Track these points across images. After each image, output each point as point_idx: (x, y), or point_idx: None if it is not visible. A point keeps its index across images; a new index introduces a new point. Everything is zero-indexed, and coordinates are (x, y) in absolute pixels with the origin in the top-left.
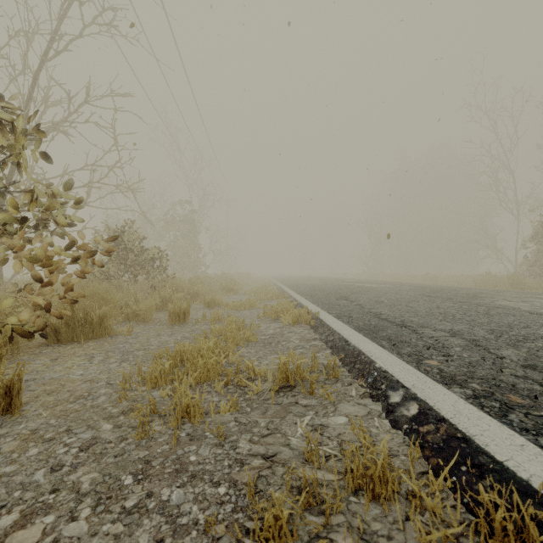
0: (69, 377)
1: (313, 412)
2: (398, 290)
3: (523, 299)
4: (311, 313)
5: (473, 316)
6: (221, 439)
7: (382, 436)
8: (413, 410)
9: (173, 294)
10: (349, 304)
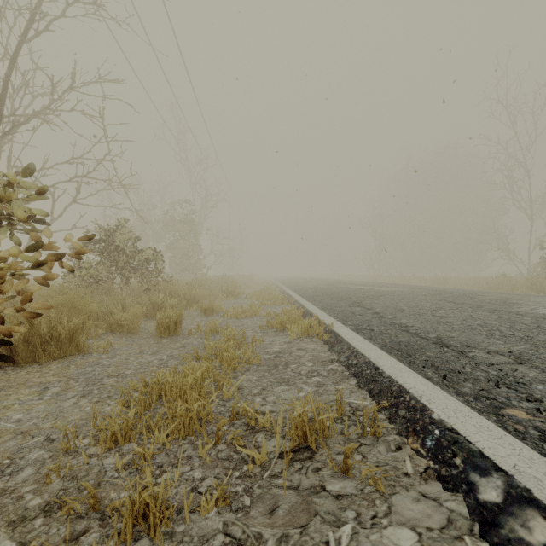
0: None
1: (353, 514)
2: (414, 295)
3: None
4: (323, 324)
5: (524, 331)
6: None
7: None
8: (540, 531)
9: (168, 299)
10: (365, 312)
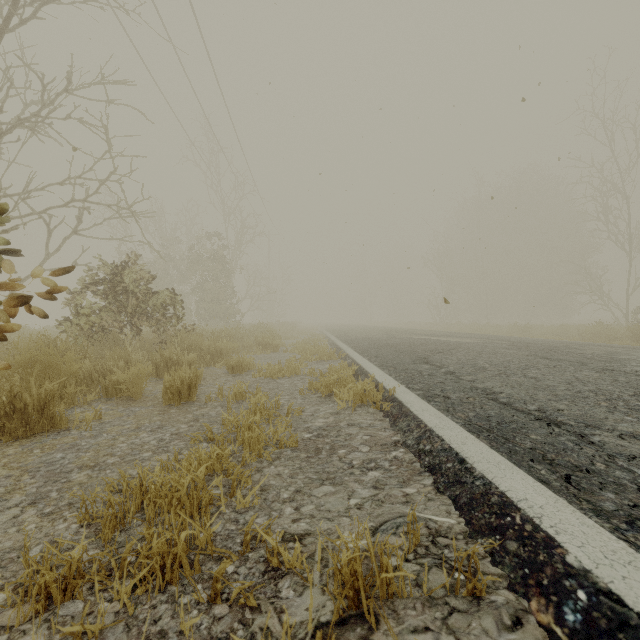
0: None
1: None
2: (494, 348)
3: None
4: (382, 388)
5: None
6: None
7: None
8: None
9: (187, 354)
10: (436, 371)
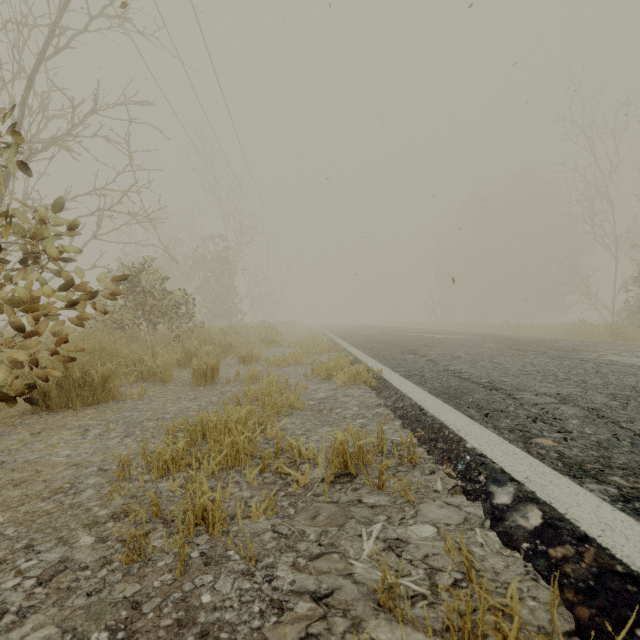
0: (49, 460)
1: (384, 517)
2: (476, 342)
3: (636, 354)
4: (372, 371)
5: (581, 376)
6: (250, 562)
7: (491, 561)
8: (534, 518)
9: (201, 347)
10: (419, 359)
